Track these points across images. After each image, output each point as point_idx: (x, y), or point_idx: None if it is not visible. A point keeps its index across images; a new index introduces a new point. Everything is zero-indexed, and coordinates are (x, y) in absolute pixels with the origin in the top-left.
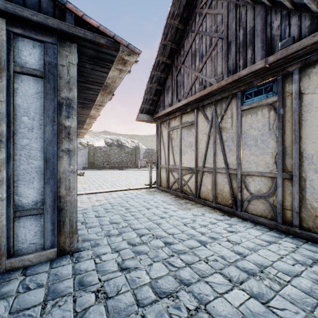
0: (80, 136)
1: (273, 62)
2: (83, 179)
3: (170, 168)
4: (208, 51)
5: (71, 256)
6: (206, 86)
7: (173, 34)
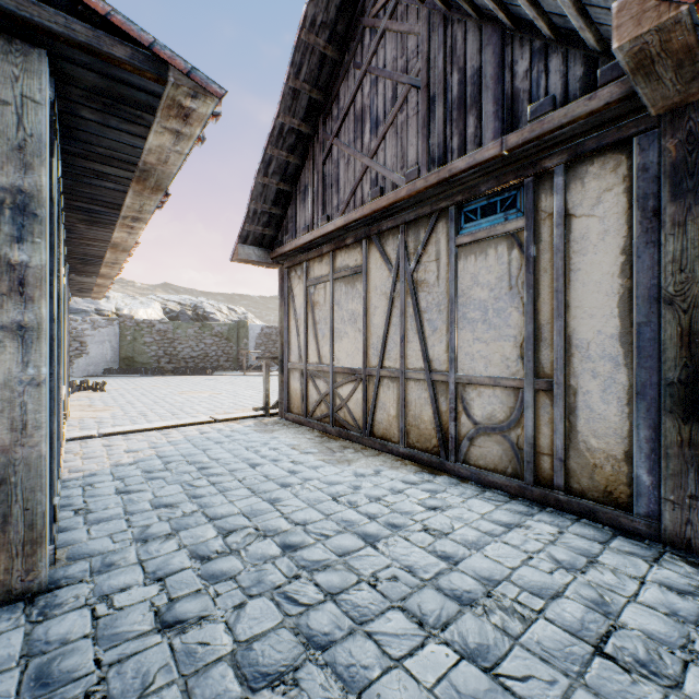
0: (94, 294)
1: (516, 147)
2: (102, 399)
3: (310, 371)
4: (389, 113)
5: (27, 604)
6: (385, 190)
7: (315, 68)
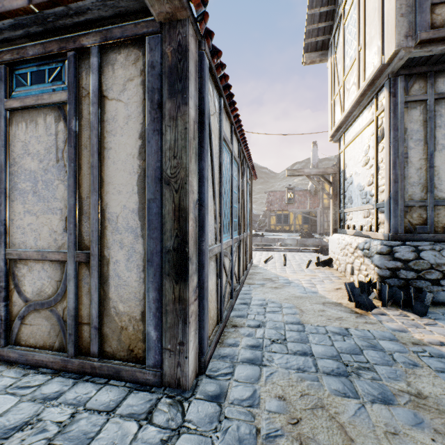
0: None
1: (43, 4)
2: None
3: None
4: None
5: None
6: None
7: None
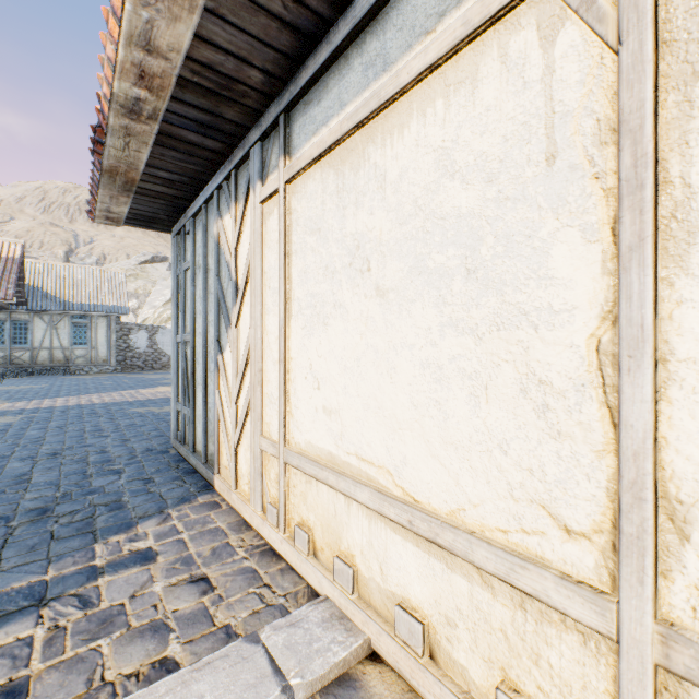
0: None
1: None
2: None
3: None
4: None
5: None
6: None
7: None
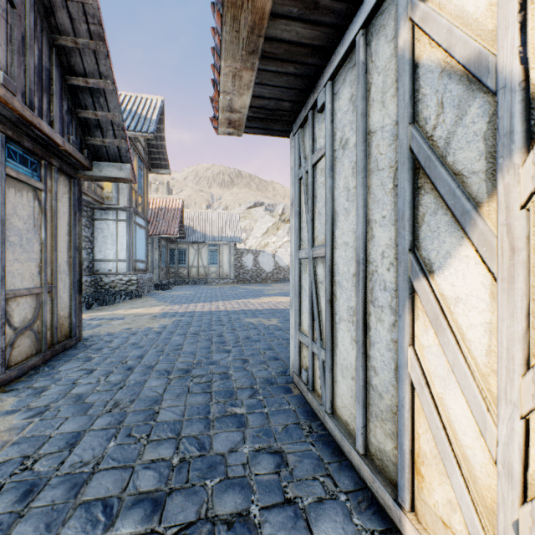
0: None
1: (68, 151)
2: None
3: None
4: None
5: None
6: None
7: None
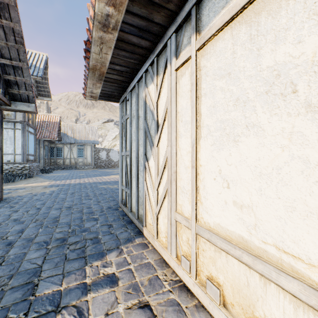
0: None
1: None
2: None
3: None
4: None
5: None
6: None
7: None
